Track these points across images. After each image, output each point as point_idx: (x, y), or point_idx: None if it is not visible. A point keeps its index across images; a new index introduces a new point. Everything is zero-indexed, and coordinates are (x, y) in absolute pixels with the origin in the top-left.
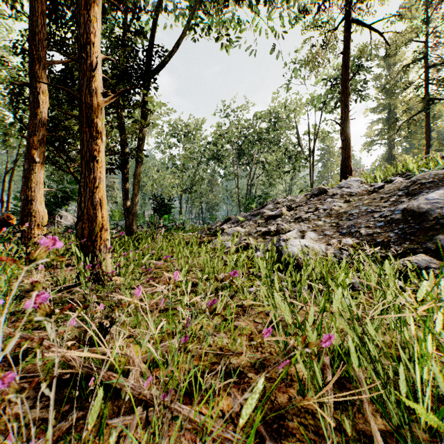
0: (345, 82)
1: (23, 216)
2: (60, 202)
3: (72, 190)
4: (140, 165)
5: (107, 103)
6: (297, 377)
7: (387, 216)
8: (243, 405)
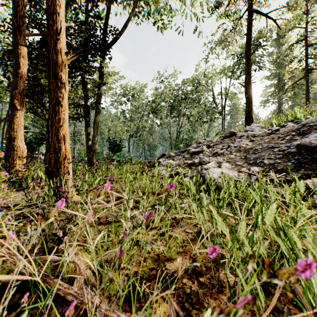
0: (248, 55)
1: (8, 150)
2: (39, 142)
3: None
4: (98, 115)
5: (69, 61)
6: (228, 284)
7: (284, 150)
8: (178, 312)
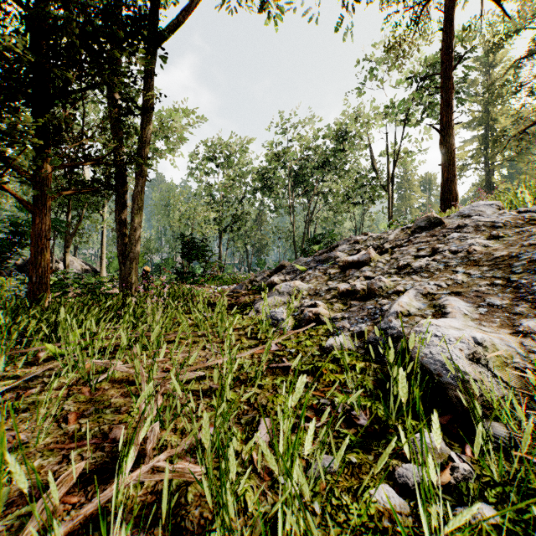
0: (446, 71)
1: None
2: (4, 241)
3: (26, 220)
4: (142, 183)
5: None
6: None
7: None
8: None
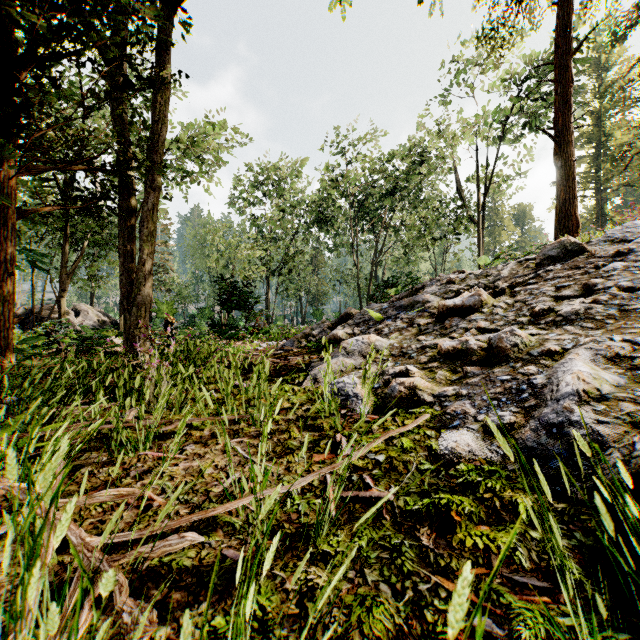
0: (563, 58)
1: None
2: None
3: None
4: (154, 198)
5: None
6: None
7: None
8: None
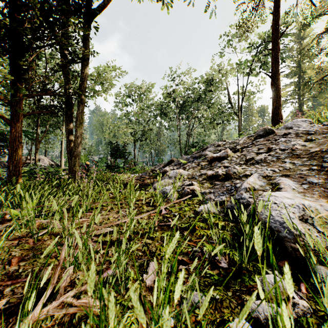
0: (275, 39)
1: None
2: None
3: (7, 131)
4: (82, 107)
5: None
6: None
7: None
8: None
